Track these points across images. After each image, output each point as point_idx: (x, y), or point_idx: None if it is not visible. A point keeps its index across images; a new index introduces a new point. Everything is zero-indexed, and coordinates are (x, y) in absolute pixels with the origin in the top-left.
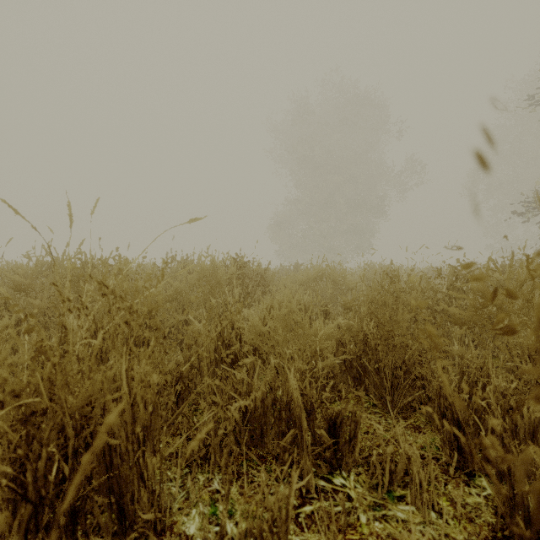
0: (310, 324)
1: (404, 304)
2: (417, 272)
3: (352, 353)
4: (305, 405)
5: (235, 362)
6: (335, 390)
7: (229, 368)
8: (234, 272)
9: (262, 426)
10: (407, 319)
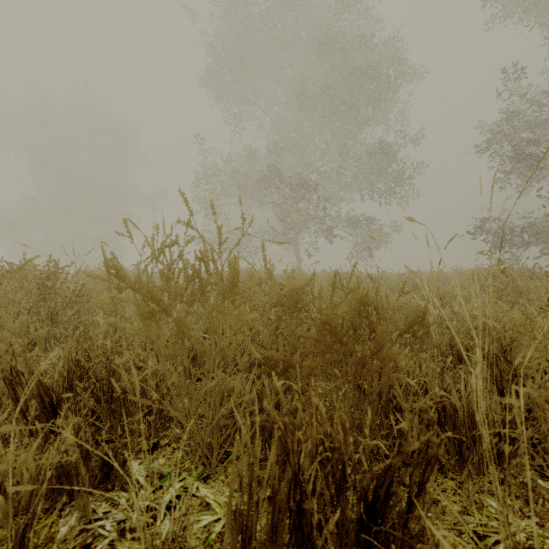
0: None
1: None
2: None
3: None
4: None
5: None
6: None
7: None
8: None
9: None
10: None
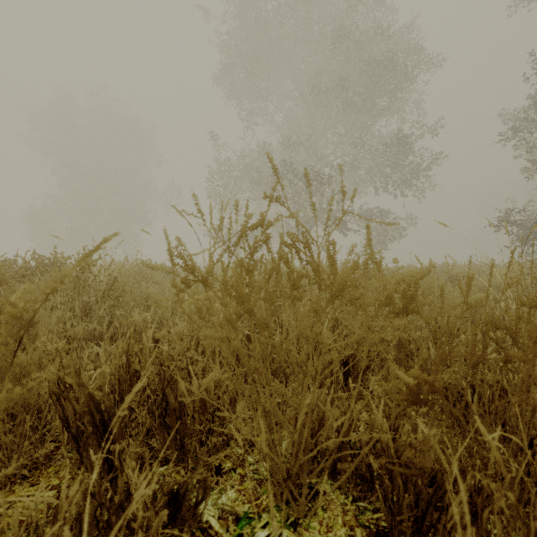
0: None
1: None
2: None
3: None
4: None
5: None
6: None
7: None
8: None
9: None
10: None
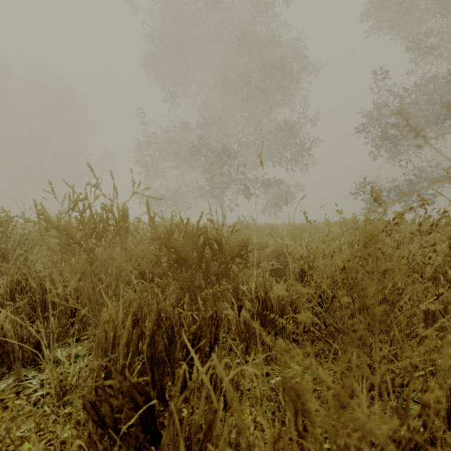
0: None
1: None
2: None
3: None
4: None
5: None
6: None
7: None
8: None
9: None
10: None
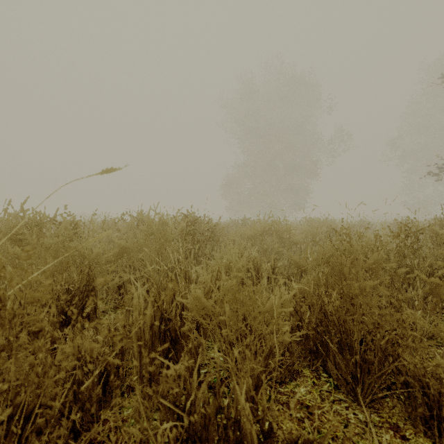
0: (258, 279)
1: (362, 266)
2: (351, 225)
3: (311, 328)
4: (260, 424)
5: (175, 339)
6: (290, 368)
7: (169, 345)
8: (184, 229)
9: (203, 443)
10: (371, 286)
